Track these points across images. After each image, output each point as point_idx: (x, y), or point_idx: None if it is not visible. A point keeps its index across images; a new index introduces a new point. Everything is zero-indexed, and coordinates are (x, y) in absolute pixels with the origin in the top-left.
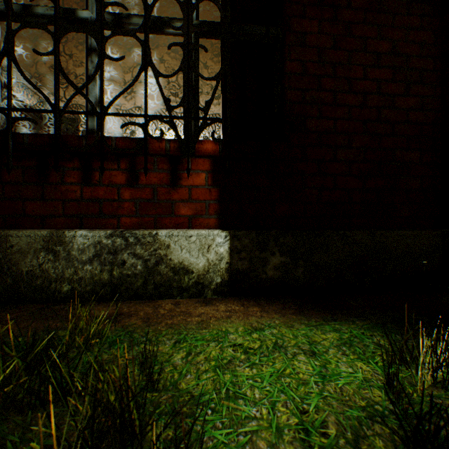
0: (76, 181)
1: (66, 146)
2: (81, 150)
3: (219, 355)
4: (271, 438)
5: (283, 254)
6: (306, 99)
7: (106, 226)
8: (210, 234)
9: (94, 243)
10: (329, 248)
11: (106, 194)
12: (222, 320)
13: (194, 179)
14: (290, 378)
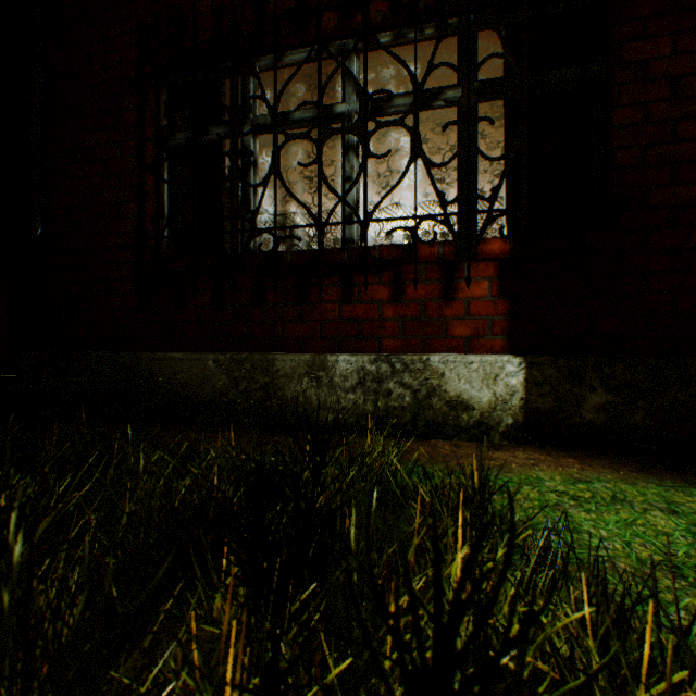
0: (334, 299)
1: (329, 262)
2: (343, 265)
3: (539, 497)
4: (631, 563)
5: (608, 390)
6: (649, 160)
7: (365, 350)
8: (497, 361)
9: (356, 369)
10: (692, 383)
11: (365, 313)
12: (527, 467)
13: (472, 290)
14: (644, 527)
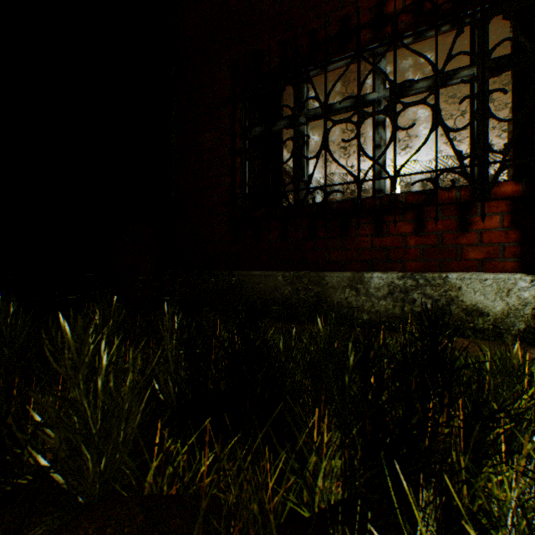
0: (367, 233)
1: (365, 207)
2: (376, 209)
3: None
4: None
5: None
6: None
7: (392, 270)
8: (509, 278)
9: (386, 283)
10: None
11: (392, 242)
12: None
13: (485, 223)
14: None
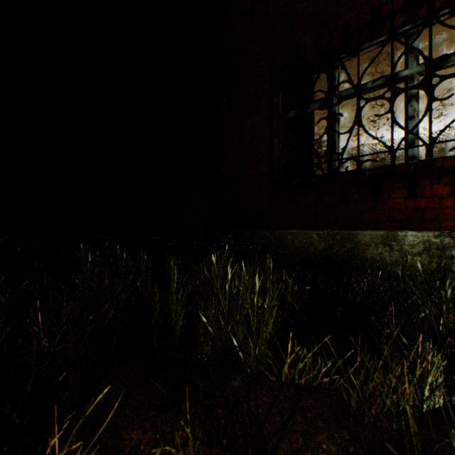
0: (399, 196)
1: (398, 173)
2: (410, 174)
3: None
4: None
5: None
6: None
7: (426, 229)
8: None
9: (421, 241)
10: None
11: (426, 204)
12: None
13: None
14: None
